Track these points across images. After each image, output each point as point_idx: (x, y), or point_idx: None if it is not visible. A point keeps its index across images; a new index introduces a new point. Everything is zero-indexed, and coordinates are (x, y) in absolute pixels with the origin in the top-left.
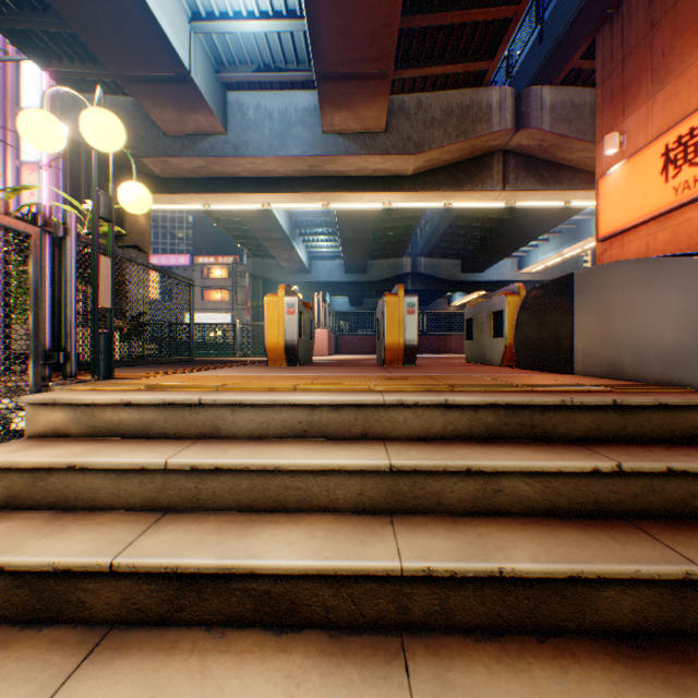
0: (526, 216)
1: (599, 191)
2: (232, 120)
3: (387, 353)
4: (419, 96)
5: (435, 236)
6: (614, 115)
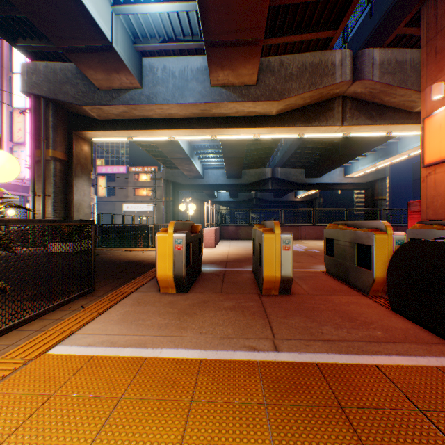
0: (353, 141)
1: (425, 127)
2: (146, 78)
3: (265, 284)
4: (281, 58)
5: (288, 153)
6: (438, 68)
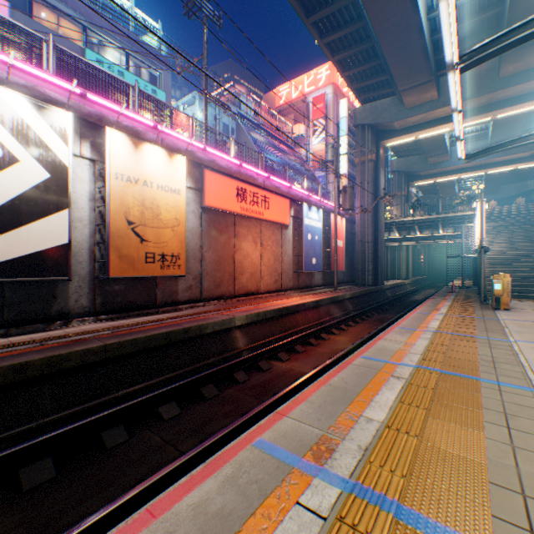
0: None
1: None
2: (451, 155)
3: None
4: (529, 132)
5: None
6: None
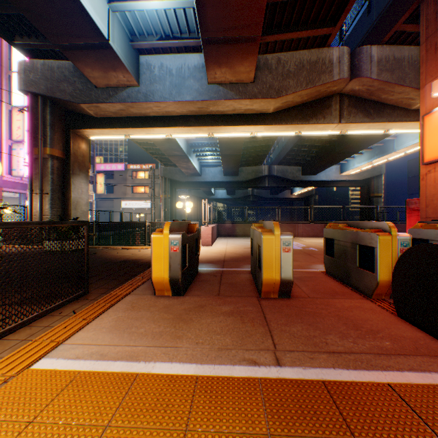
0: (349, 138)
1: (424, 125)
2: (143, 76)
3: (264, 287)
4: (278, 55)
5: (284, 151)
6: None
